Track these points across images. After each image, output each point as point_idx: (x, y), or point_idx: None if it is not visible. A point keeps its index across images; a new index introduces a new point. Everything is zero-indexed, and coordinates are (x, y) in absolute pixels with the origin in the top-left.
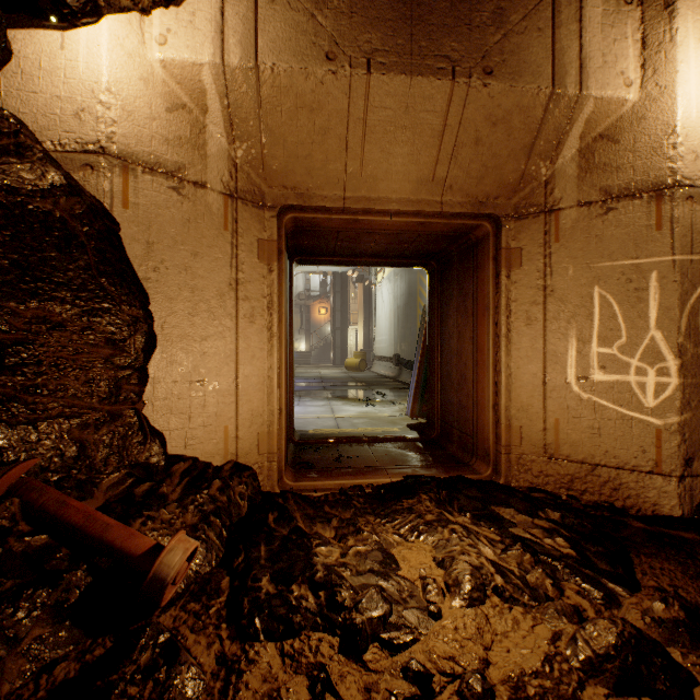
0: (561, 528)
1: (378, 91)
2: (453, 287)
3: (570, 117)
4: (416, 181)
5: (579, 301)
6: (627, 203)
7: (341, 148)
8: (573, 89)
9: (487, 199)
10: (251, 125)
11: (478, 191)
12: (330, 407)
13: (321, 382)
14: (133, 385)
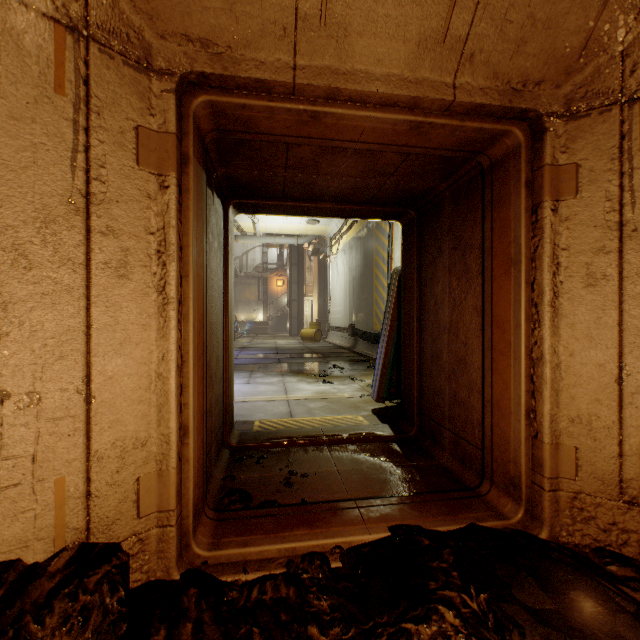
0: None
1: None
2: (443, 239)
3: None
4: (416, 40)
5: None
6: None
7: None
8: None
9: (524, 85)
10: None
11: (513, 69)
12: (284, 385)
13: (276, 353)
14: None
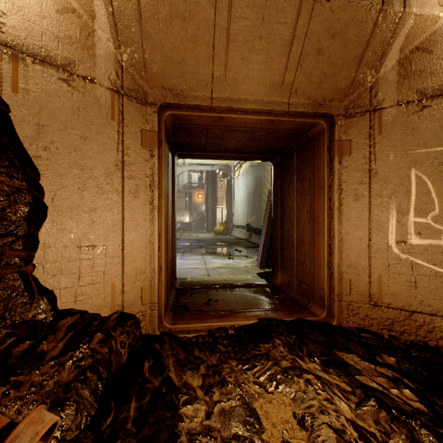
0: (404, 378)
1: (240, 2)
2: (293, 174)
3: (394, 31)
4: (269, 84)
5: (398, 181)
6: (439, 101)
7: (209, 54)
8: (398, 6)
9: (324, 101)
10: (133, 31)
11: (317, 95)
12: (204, 260)
13: (198, 242)
14: (18, 251)
